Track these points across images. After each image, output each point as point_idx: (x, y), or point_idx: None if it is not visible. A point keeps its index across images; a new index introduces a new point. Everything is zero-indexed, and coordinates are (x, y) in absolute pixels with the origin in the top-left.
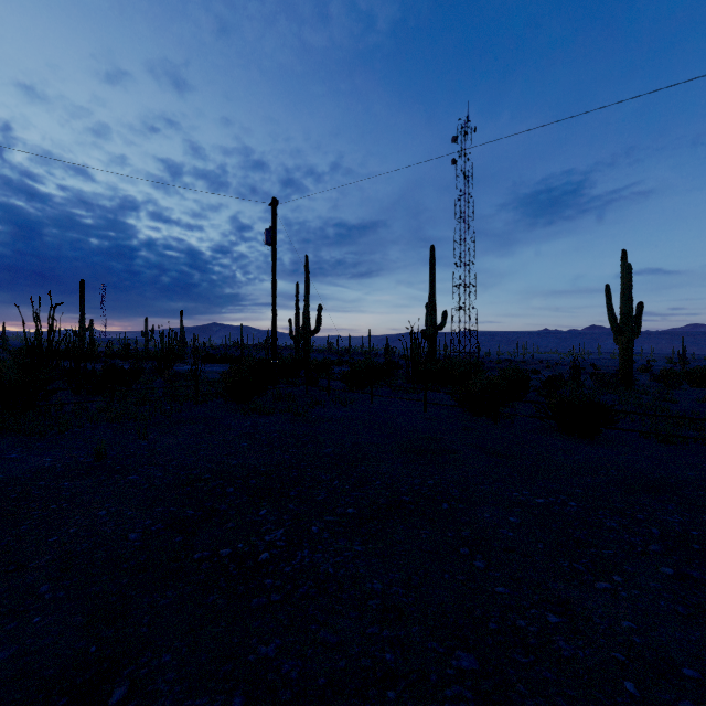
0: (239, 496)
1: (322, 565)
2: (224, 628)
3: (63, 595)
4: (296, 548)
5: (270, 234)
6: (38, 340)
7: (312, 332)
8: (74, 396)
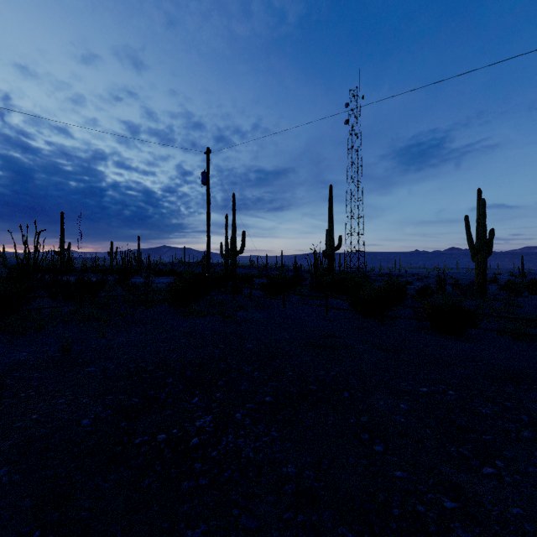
0: (177, 386)
1: (244, 450)
2: (156, 512)
3: (18, 478)
4: (222, 434)
5: (205, 176)
6: (26, 258)
7: (238, 252)
8: (52, 302)
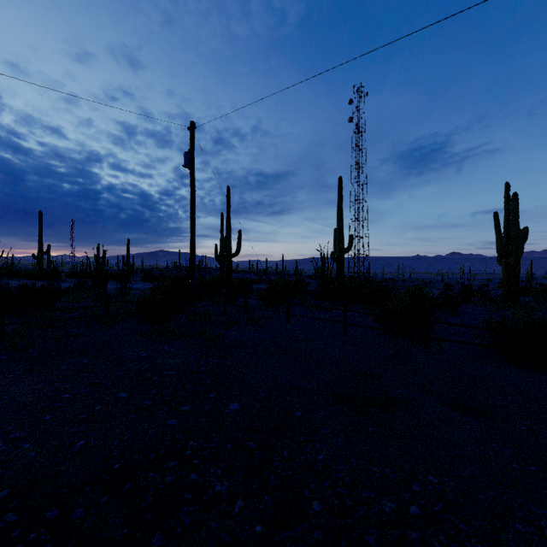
0: None
1: None
2: None
3: None
4: None
5: (189, 157)
6: None
7: (233, 254)
8: None
